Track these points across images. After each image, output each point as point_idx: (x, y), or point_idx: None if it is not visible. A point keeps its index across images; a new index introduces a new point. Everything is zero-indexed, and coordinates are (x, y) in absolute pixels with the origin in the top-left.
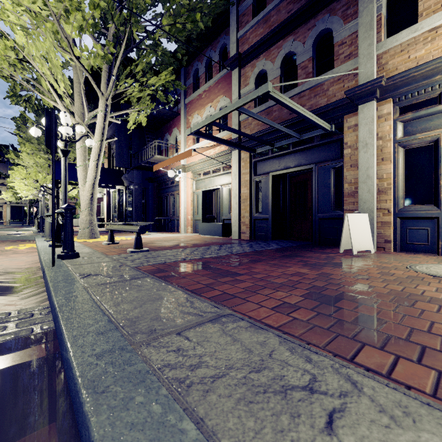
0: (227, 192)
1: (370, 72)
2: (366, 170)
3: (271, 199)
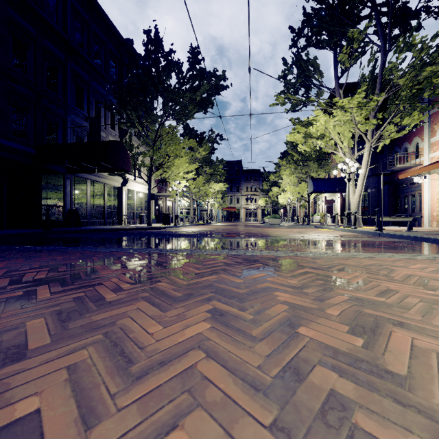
0: None
1: None
2: None
3: None
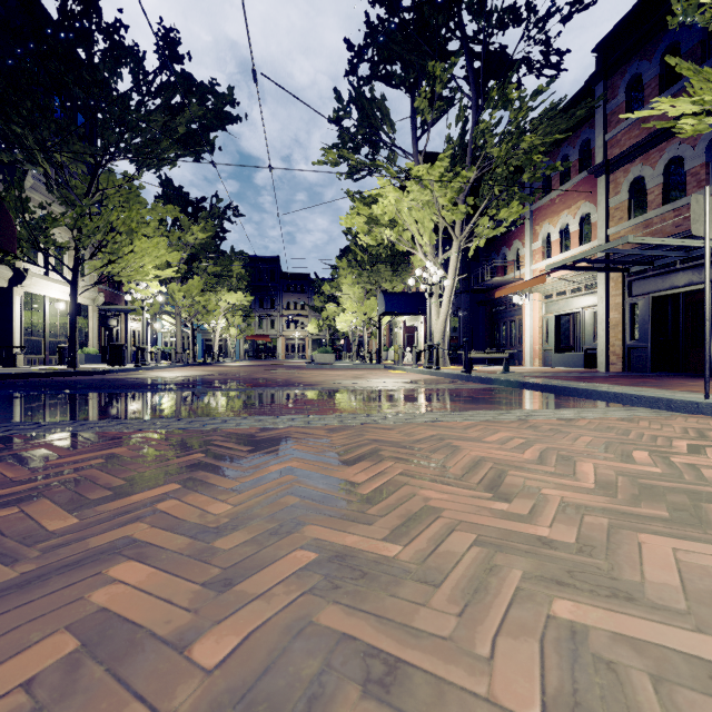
0: (591, 316)
1: None
2: None
3: (650, 324)
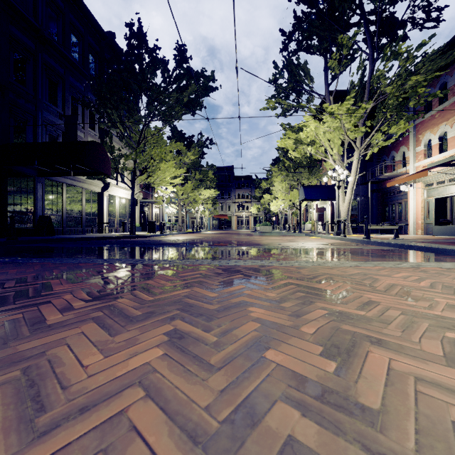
0: None
1: None
2: None
3: None
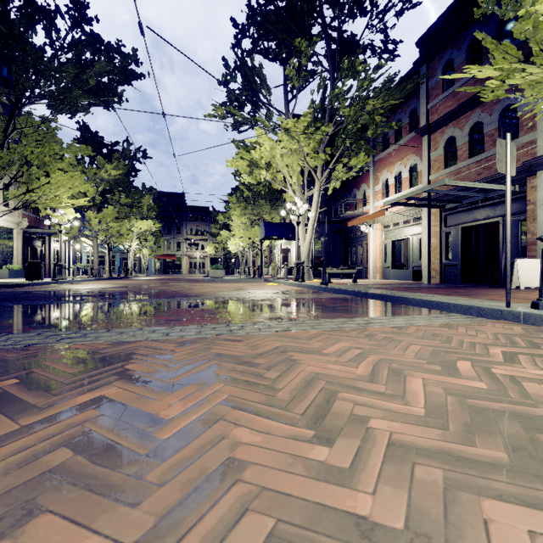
0: (417, 241)
1: None
2: (542, 224)
3: (460, 248)
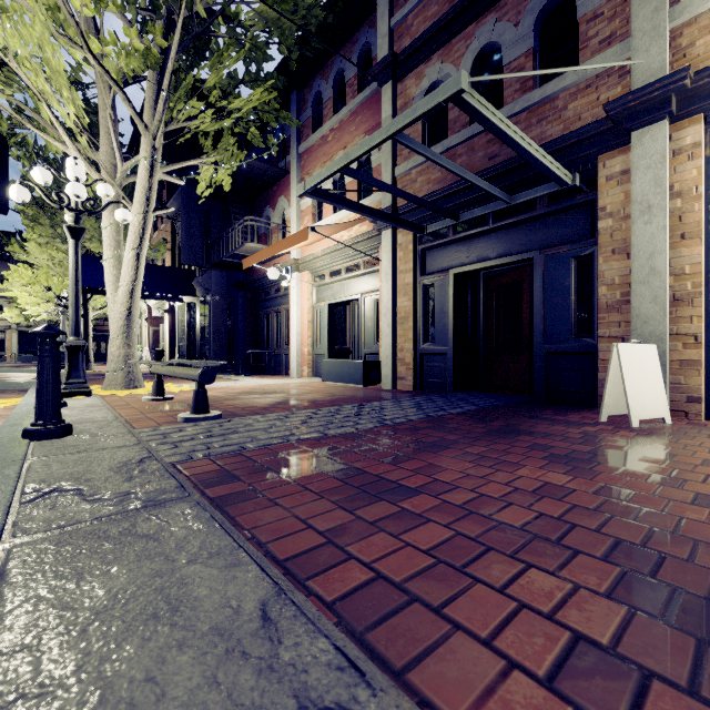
0: (372, 305)
1: (657, 64)
2: (648, 258)
3: (452, 317)
